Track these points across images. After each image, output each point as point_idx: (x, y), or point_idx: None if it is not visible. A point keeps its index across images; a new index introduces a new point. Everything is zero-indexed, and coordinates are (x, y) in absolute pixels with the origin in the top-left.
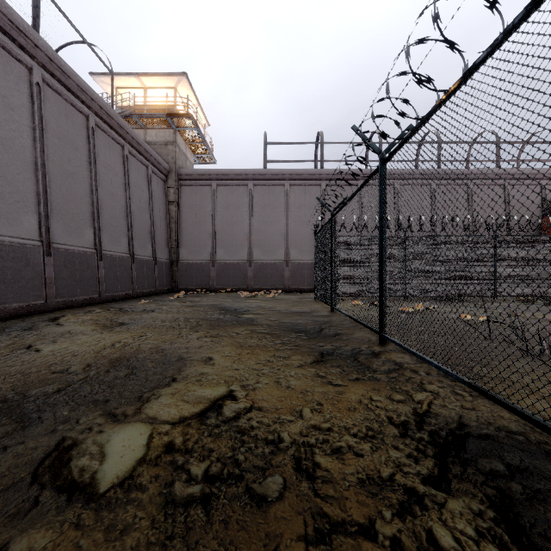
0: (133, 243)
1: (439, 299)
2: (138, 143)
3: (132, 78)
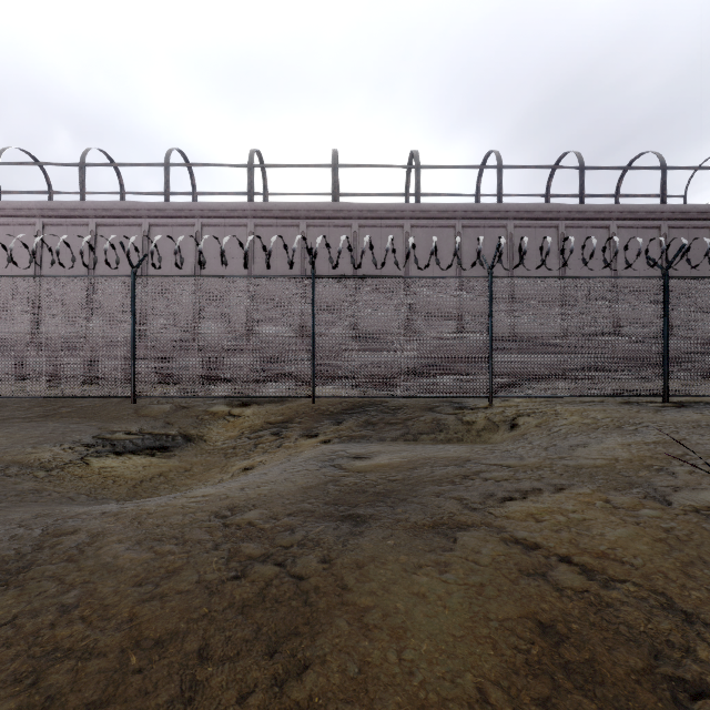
0: None
1: None
2: None
3: None
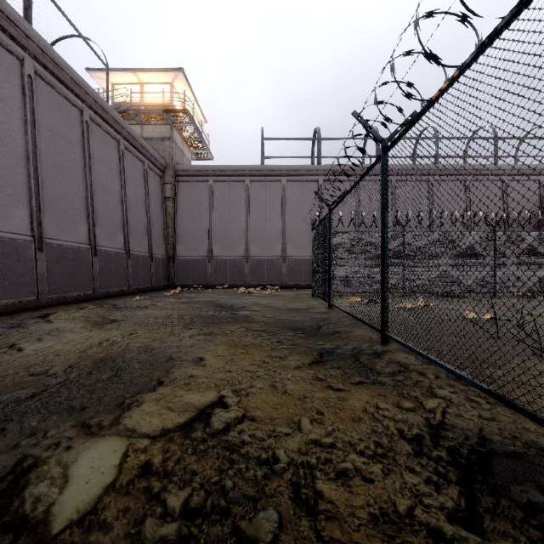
0: (128, 238)
1: (438, 295)
2: (134, 138)
3: (128, 74)
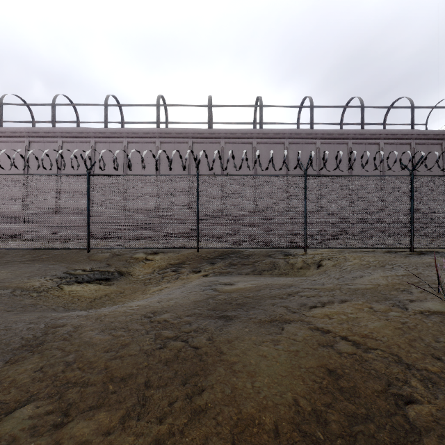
0: None
1: None
2: None
3: None
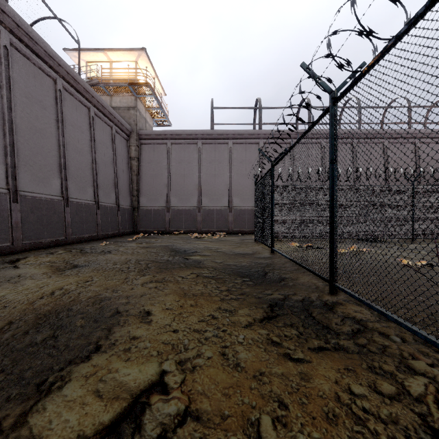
0: (98, 192)
1: (363, 240)
2: (102, 106)
3: (99, 53)
